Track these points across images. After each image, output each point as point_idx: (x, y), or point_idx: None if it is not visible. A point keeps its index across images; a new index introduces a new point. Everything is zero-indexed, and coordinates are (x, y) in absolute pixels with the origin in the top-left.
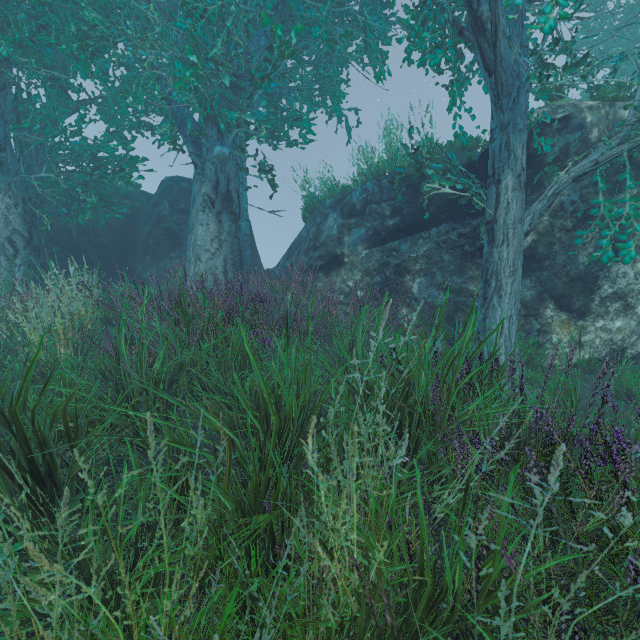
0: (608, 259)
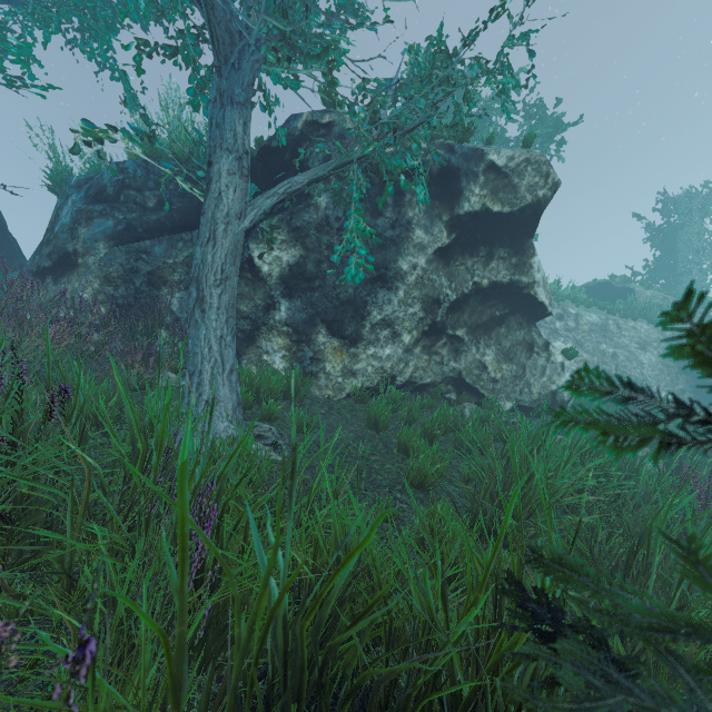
0: (359, 281)
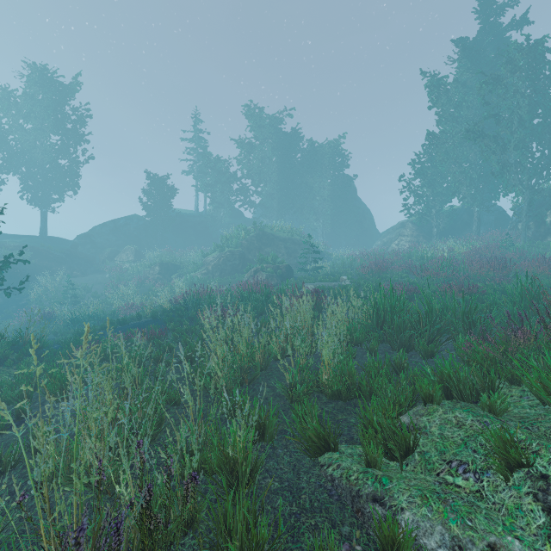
0: None
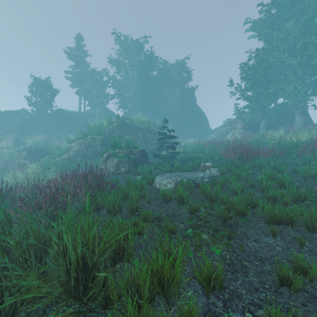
0: None
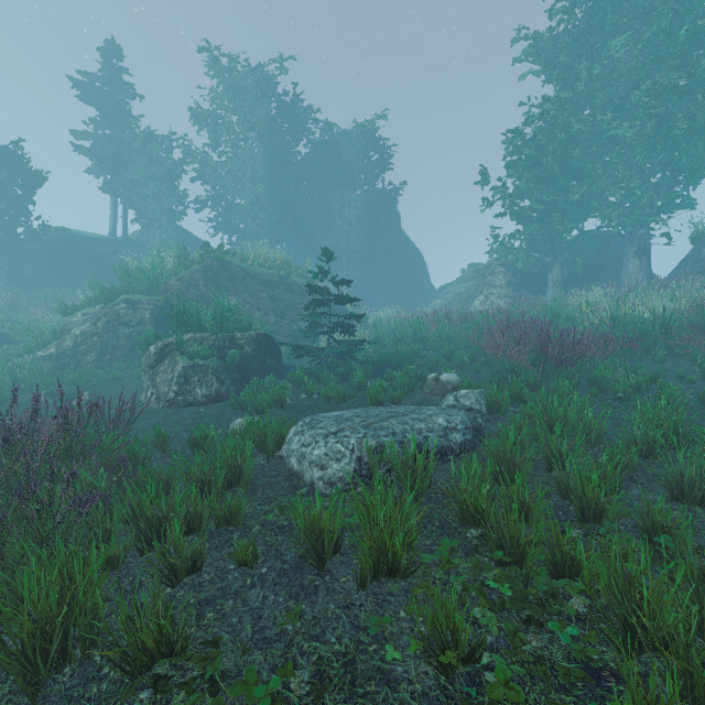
0: None
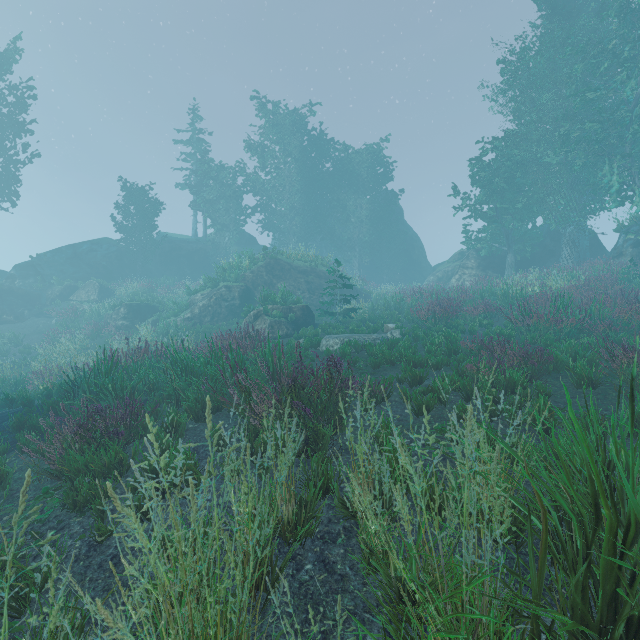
0: None
